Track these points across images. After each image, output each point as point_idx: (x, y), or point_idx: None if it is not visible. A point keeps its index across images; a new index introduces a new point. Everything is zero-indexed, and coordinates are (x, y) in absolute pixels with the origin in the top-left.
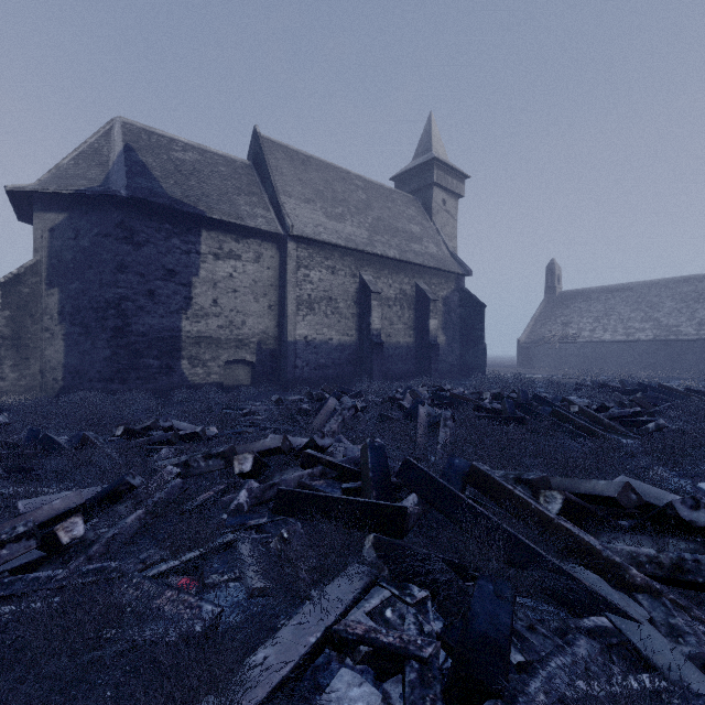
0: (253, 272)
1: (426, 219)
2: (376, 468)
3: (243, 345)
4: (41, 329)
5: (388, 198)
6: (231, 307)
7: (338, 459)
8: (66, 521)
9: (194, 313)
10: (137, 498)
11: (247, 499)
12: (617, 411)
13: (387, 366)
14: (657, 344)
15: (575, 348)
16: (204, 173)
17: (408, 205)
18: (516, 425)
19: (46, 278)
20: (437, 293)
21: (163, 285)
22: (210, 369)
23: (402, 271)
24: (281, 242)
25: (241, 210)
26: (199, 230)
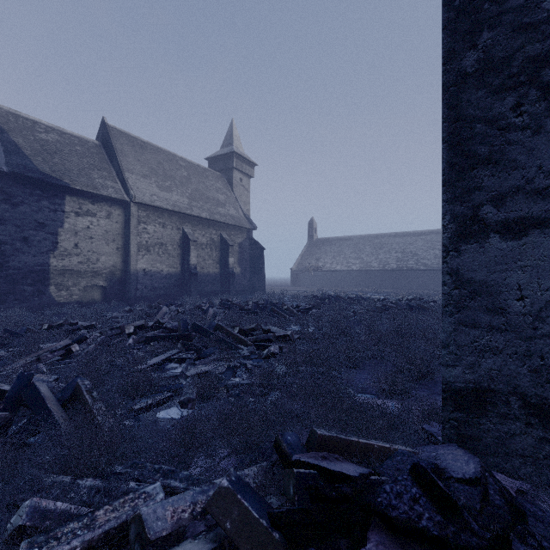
0: (105, 225)
1: (229, 190)
2: (183, 327)
3: (98, 275)
4: None
5: (203, 175)
6: (89, 249)
7: (169, 326)
8: (73, 345)
9: (60, 253)
10: (87, 343)
11: (132, 342)
12: (301, 307)
13: (201, 287)
14: (361, 272)
15: (322, 274)
16: (64, 152)
17: (217, 180)
18: (253, 315)
19: None
20: (235, 240)
21: (35, 234)
22: (72, 292)
23: (211, 226)
24: (126, 205)
25: (96, 182)
26: (64, 195)
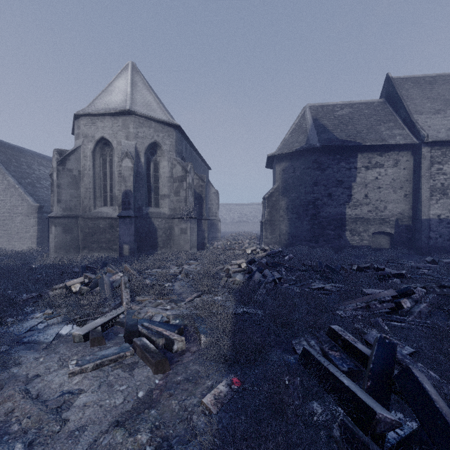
0: (392, 173)
1: None
2: None
3: (385, 222)
4: (279, 216)
5: None
6: (376, 198)
7: None
8: (402, 299)
9: (353, 204)
10: (412, 298)
11: None
12: None
13: None
14: None
15: None
16: (355, 118)
17: None
18: None
19: (281, 192)
20: None
21: (335, 190)
22: (362, 237)
23: None
24: (415, 149)
25: (383, 135)
26: (356, 154)
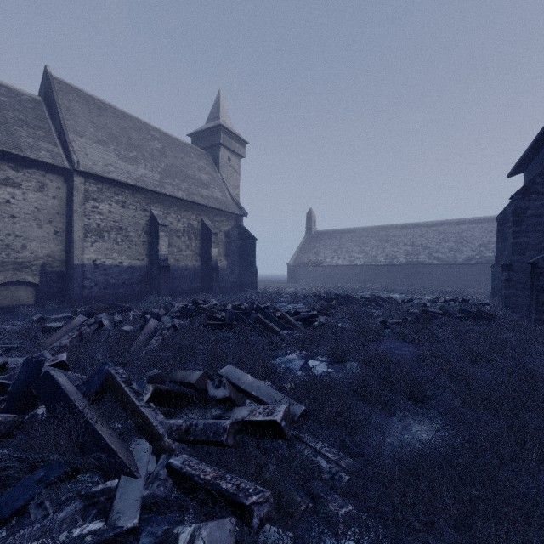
0: (36, 200)
1: (215, 171)
2: (20, 382)
3: (24, 267)
4: None
5: (182, 150)
6: (9, 232)
7: (0, 377)
8: None
9: None
10: None
11: None
12: (302, 314)
13: (176, 284)
14: (366, 267)
15: (322, 270)
16: None
17: (200, 158)
18: (226, 329)
19: None
20: (220, 228)
21: None
22: None
23: (190, 209)
24: (68, 176)
25: (21, 141)
26: None
